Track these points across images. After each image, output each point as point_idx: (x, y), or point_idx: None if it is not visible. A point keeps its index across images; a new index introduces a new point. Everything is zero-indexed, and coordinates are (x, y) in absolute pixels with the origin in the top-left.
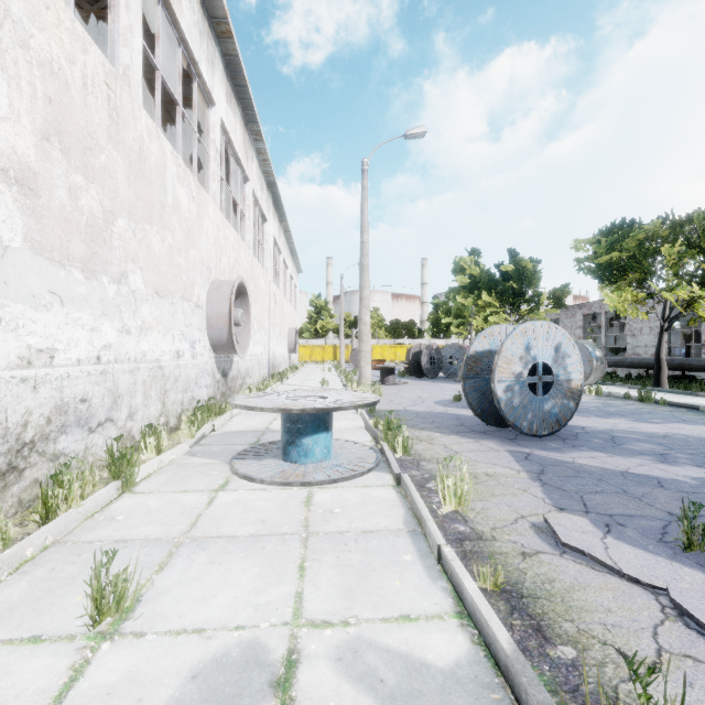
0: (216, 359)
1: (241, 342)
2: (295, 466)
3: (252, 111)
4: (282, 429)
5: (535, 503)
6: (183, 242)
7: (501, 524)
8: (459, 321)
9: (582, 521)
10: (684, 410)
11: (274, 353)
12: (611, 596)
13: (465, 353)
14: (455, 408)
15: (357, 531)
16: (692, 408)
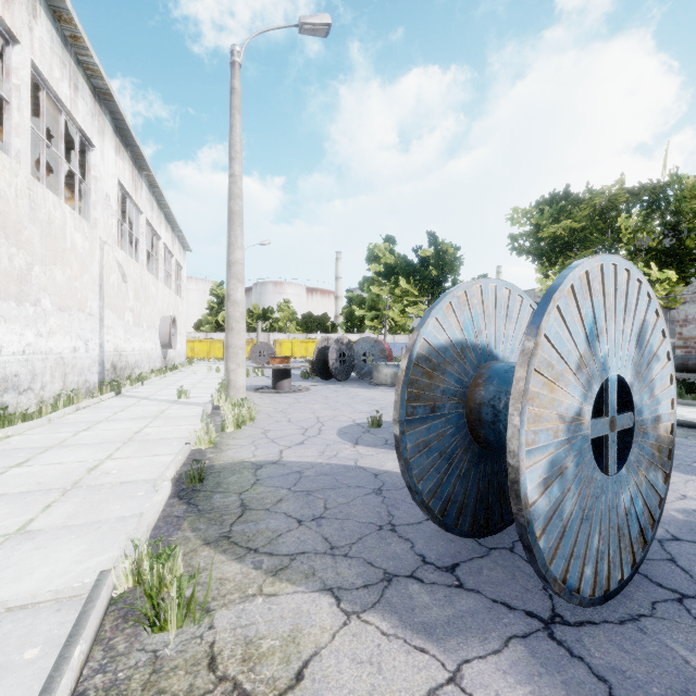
0: None
1: None
2: None
3: None
4: None
5: None
6: None
7: None
8: (374, 313)
9: None
10: (694, 432)
11: (121, 348)
12: None
13: (381, 348)
14: (372, 447)
15: None
16: None
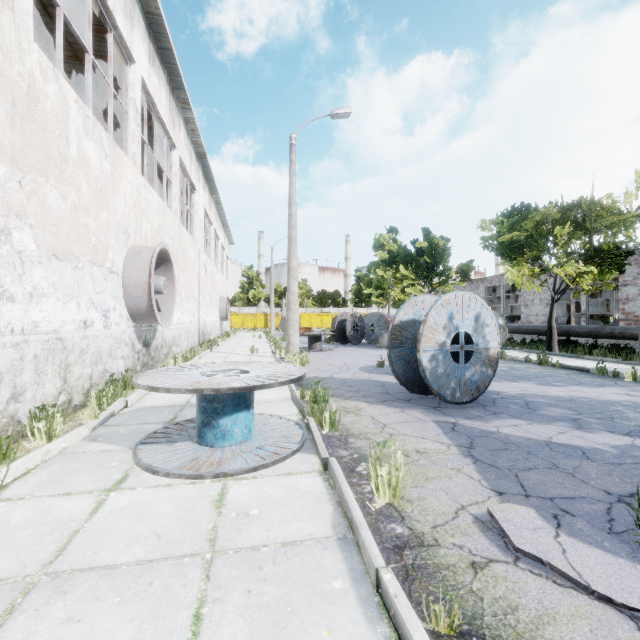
0: (136, 328)
1: (165, 310)
2: (211, 451)
3: (179, 78)
4: (197, 408)
5: (473, 487)
6: (92, 202)
7: (442, 520)
8: (379, 292)
9: (529, 513)
10: (577, 372)
11: (205, 321)
12: (588, 629)
13: (385, 321)
14: (379, 374)
15: (276, 544)
16: (583, 370)
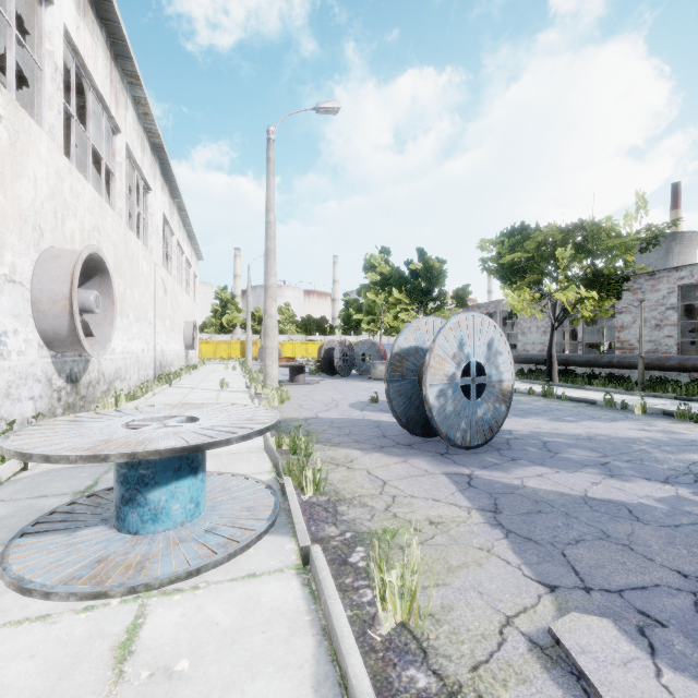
0: (54, 359)
1: (100, 335)
2: (133, 541)
3: (123, 41)
4: (114, 476)
5: (514, 581)
6: None
7: (484, 652)
8: (370, 317)
9: (606, 630)
10: (584, 405)
11: (164, 349)
12: None
13: (377, 349)
14: (373, 412)
15: None
16: (590, 402)
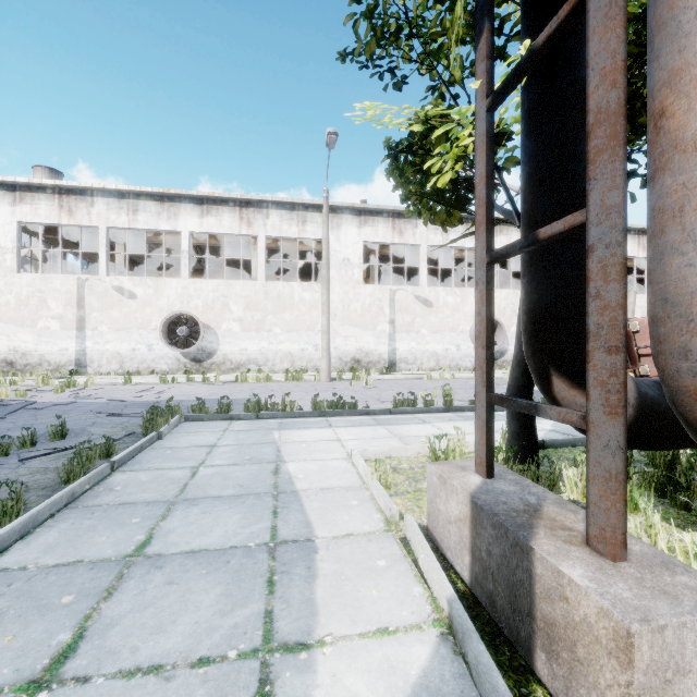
0: None
1: None
2: None
3: None
4: None
5: None
6: None
7: None
8: None
9: None
10: None
11: None
12: None
13: None
14: None
15: None
16: None
